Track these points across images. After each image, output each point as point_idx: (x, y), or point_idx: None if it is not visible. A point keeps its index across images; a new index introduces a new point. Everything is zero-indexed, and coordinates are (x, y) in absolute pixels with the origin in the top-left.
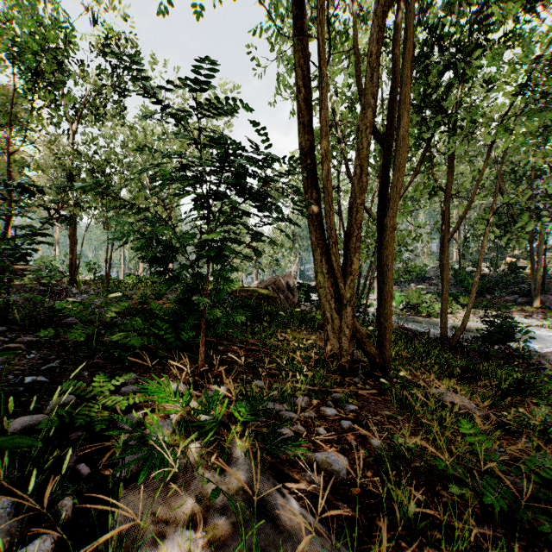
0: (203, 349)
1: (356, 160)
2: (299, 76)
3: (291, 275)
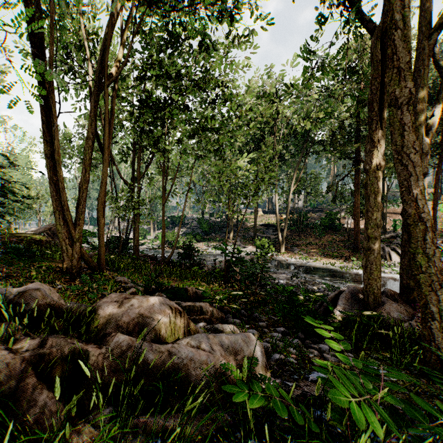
0: None
1: (83, 165)
2: (43, 114)
3: None
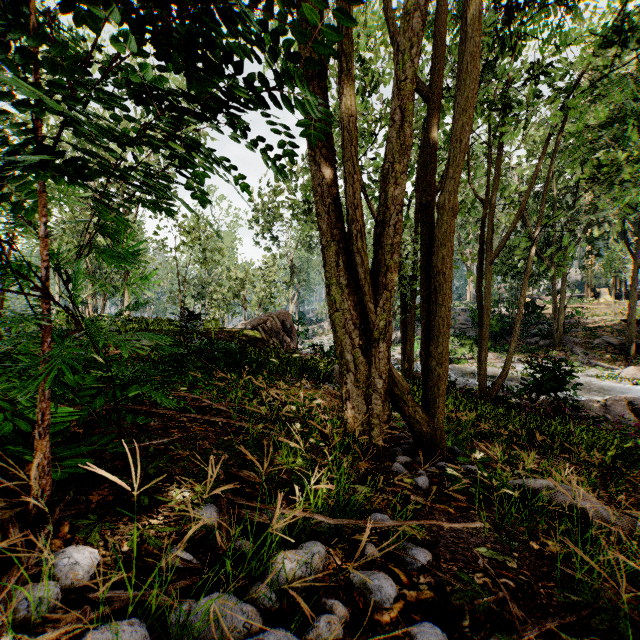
0: (48, 445)
1: (394, 101)
2: None
3: (287, 312)
